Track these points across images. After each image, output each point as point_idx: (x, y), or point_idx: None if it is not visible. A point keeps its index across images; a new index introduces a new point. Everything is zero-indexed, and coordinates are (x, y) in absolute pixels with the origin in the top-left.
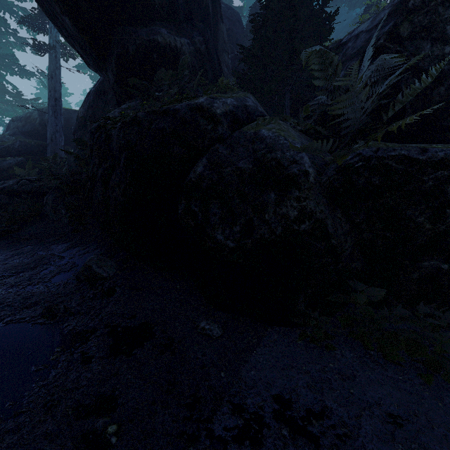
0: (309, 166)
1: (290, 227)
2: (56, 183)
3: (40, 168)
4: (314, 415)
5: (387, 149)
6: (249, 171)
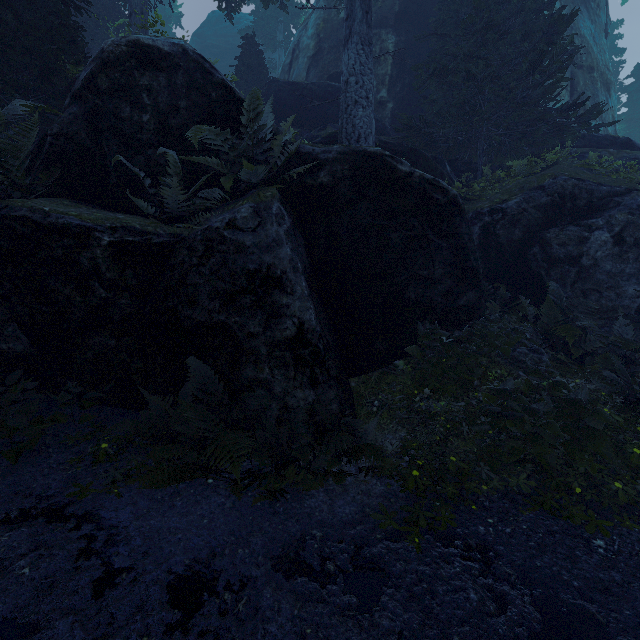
0: None
1: None
2: None
3: None
4: None
5: (14, 208)
6: None
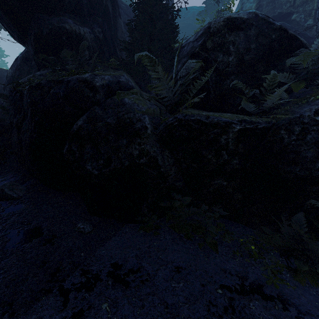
0: (148, 124)
1: (134, 161)
2: None
3: None
4: (132, 272)
5: (190, 115)
6: (113, 125)
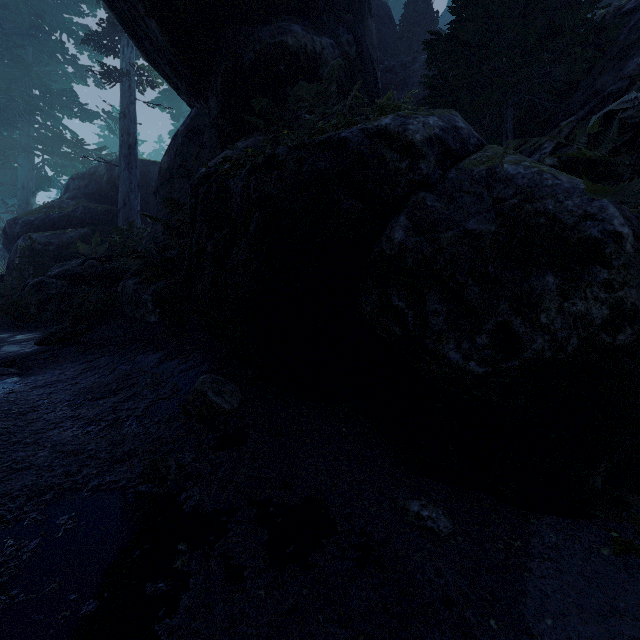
0: (621, 224)
1: (595, 338)
2: (137, 263)
3: (110, 243)
4: None
5: None
6: (490, 237)
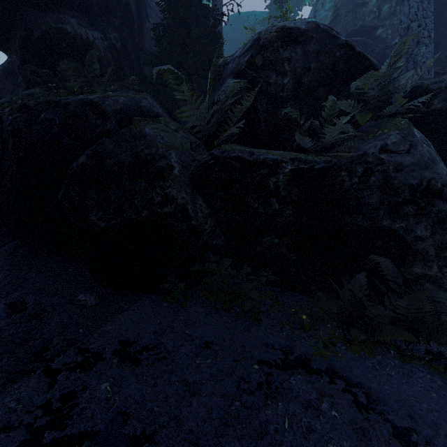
0: (174, 161)
1: (155, 210)
2: None
3: None
4: (147, 349)
5: (230, 151)
6: (128, 163)
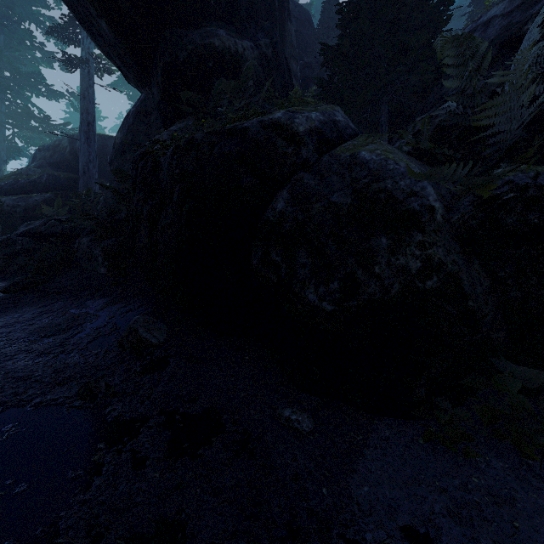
0: (434, 200)
1: (411, 284)
2: (91, 224)
3: (71, 206)
4: None
5: None
6: (347, 208)
